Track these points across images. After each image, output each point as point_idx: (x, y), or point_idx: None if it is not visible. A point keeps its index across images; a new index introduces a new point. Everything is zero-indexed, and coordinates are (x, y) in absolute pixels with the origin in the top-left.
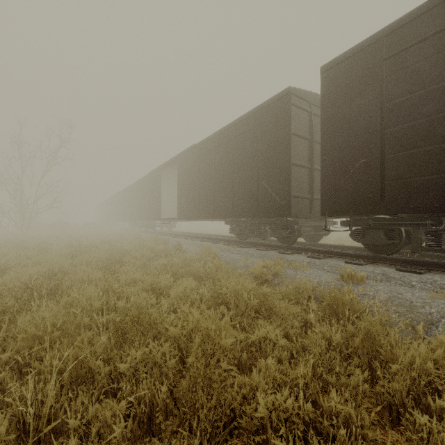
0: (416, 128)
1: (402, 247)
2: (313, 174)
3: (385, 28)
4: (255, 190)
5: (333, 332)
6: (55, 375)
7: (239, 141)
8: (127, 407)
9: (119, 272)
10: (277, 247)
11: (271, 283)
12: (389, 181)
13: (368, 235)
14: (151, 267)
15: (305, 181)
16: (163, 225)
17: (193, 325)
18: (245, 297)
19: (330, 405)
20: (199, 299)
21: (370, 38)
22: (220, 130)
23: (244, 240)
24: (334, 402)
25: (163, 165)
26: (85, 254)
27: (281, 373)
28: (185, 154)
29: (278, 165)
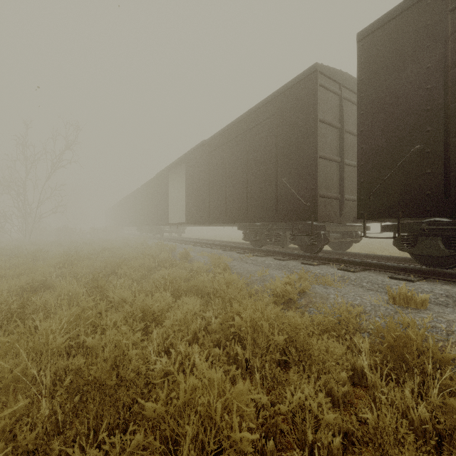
0: None
1: None
2: (344, 169)
3: None
4: (273, 190)
5: (414, 404)
6: None
7: (254, 133)
8: None
9: (106, 289)
10: (299, 256)
11: (296, 304)
12: None
13: (421, 243)
14: (150, 280)
15: (334, 178)
16: (172, 231)
17: (186, 398)
18: (267, 330)
19: None
20: (204, 326)
21: None
22: (232, 122)
23: (259, 247)
24: None
25: (170, 165)
26: (77, 264)
27: None
28: (193, 152)
29: (301, 159)
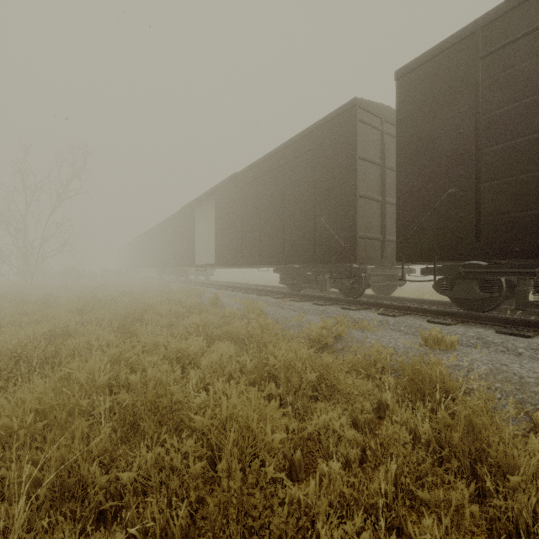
0: (523, 147)
1: (502, 302)
2: (386, 208)
3: (481, 17)
4: (311, 230)
5: (419, 421)
6: (30, 489)
7: (291, 168)
8: (130, 537)
9: (137, 334)
10: (339, 301)
11: (332, 348)
12: (487, 217)
13: (458, 286)
14: (180, 326)
15: (375, 218)
16: (198, 273)
17: (228, 413)
18: (299, 369)
19: (423, 537)
20: (239, 370)
21: (461, 31)
22: (268, 154)
23: (297, 292)
24: (430, 533)
25: (197, 198)
26: (98, 310)
27: (352, 488)
28: (224, 185)
29: (341, 198)
